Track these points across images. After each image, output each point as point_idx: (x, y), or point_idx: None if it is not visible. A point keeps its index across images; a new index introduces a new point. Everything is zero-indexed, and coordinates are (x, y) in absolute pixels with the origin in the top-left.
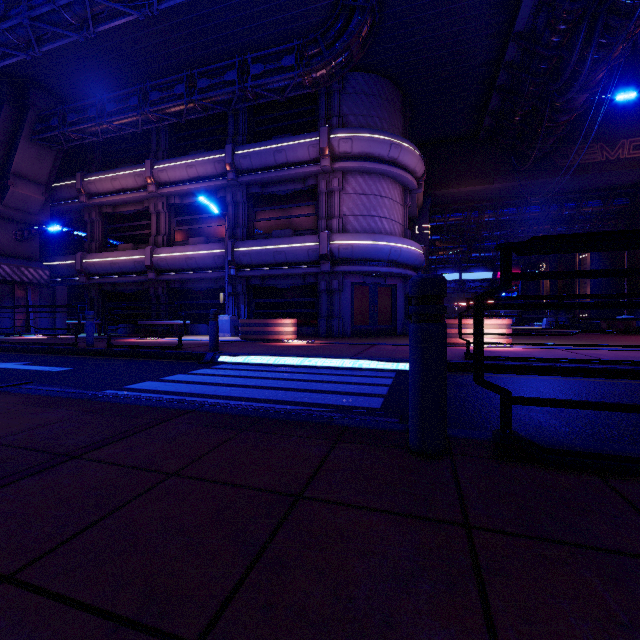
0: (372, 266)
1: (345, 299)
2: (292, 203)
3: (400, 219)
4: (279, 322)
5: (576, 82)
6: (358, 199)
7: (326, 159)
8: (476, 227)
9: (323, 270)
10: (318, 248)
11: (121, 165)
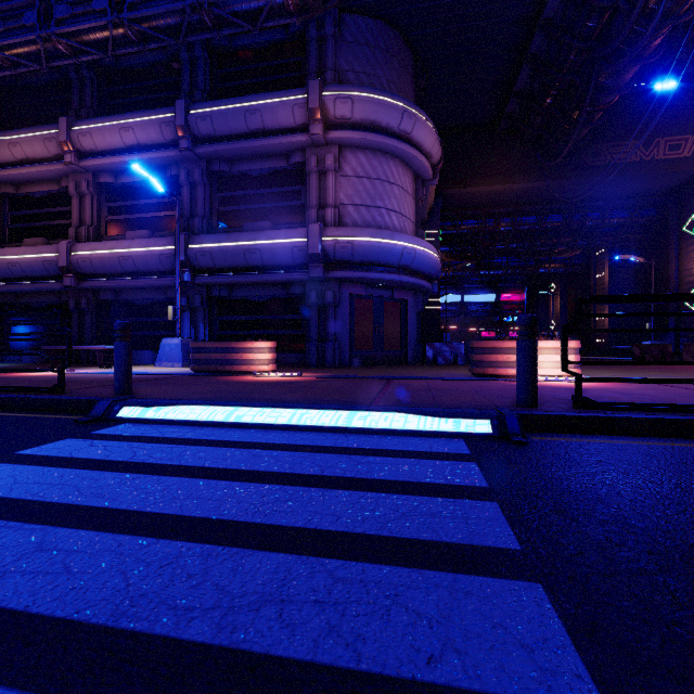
0: (378, 272)
1: (342, 316)
2: (271, 187)
3: (412, 215)
4: (249, 346)
5: (641, 37)
6: (360, 184)
7: (317, 125)
8: (490, 238)
9: (313, 276)
10: (306, 245)
11: (27, 127)
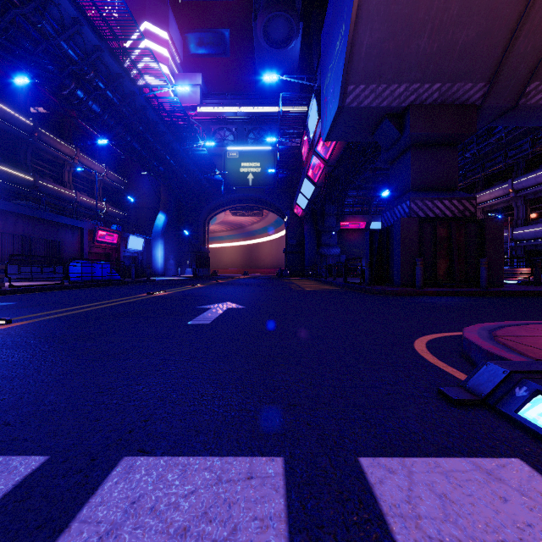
0: None
1: None
2: None
3: None
4: (519, 270)
5: None
6: None
7: None
8: None
9: None
10: None
11: None
